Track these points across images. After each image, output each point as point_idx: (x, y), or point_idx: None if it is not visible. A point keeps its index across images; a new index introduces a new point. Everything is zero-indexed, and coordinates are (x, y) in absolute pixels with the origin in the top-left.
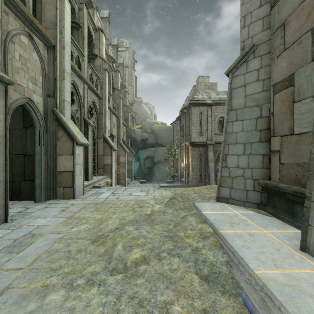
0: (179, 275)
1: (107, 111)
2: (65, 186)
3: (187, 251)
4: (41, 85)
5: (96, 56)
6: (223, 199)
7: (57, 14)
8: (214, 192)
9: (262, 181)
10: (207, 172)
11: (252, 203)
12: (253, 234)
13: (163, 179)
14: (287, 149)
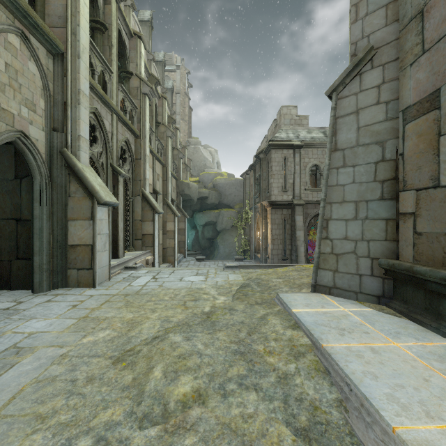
0: (258, 429)
1: (147, 155)
2: (80, 267)
3: (270, 380)
4: (42, 113)
5: (132, 74)
6: (323, 288)
7: (67, 5)
8: (307, 276)
9: (386, 260)
10: (294, 246)
11: (370, 295)
12: (378, 349)
13: (229, 255)
14: (427, 211)
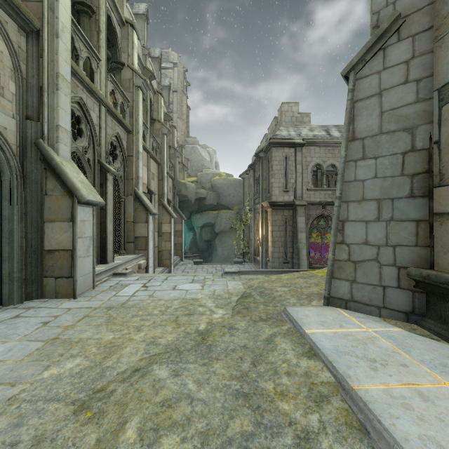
0: None
1: (140, 152)
2: (59, 275)
3: (286, 443)
4: (13, 97)
5: (123, 64)
6: (338, 301)
7: None
8: (315, 285)
9: (417, 270)
10: (295, 248)
11: (396, 311)
12: (428, 394)
13: (228, 257)
14: None
